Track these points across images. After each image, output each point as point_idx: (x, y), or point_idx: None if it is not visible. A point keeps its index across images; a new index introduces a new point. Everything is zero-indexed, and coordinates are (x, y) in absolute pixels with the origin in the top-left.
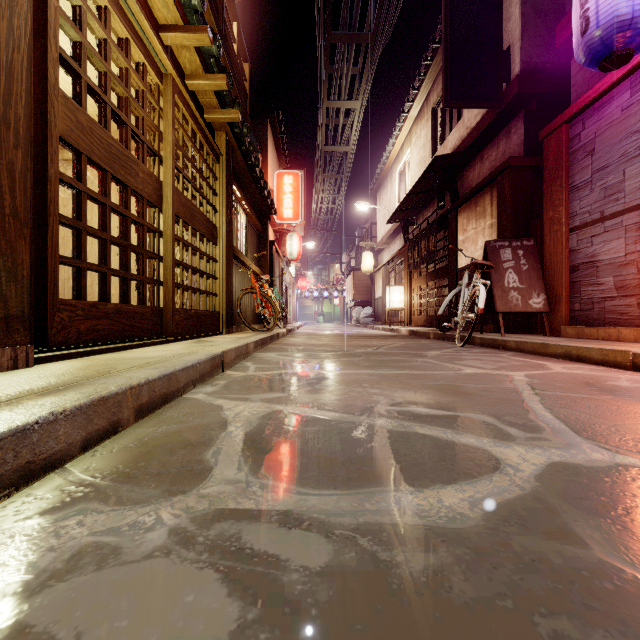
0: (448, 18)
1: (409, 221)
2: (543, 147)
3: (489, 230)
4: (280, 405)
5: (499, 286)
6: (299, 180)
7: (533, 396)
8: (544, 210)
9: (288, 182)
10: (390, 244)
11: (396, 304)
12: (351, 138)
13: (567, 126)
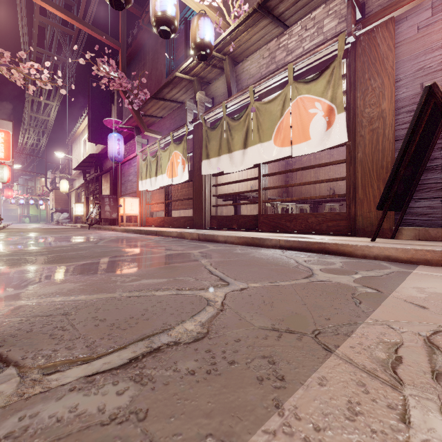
0: (90, 109)
1: (86, 171)
2: (117, 168)
3: (109, 188)
4: (19, 236)
5: (103, 210)
6: (10, 136)
7: (76, 234)
8: (118, 188)
9: (1, 136)
10: (79, 178)
11: (79, 213)
12: (51, 115)
13: (121, 165)
